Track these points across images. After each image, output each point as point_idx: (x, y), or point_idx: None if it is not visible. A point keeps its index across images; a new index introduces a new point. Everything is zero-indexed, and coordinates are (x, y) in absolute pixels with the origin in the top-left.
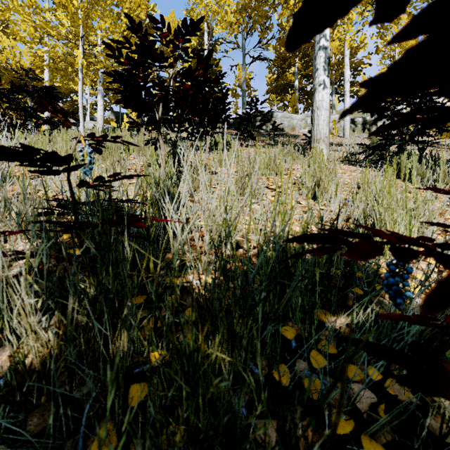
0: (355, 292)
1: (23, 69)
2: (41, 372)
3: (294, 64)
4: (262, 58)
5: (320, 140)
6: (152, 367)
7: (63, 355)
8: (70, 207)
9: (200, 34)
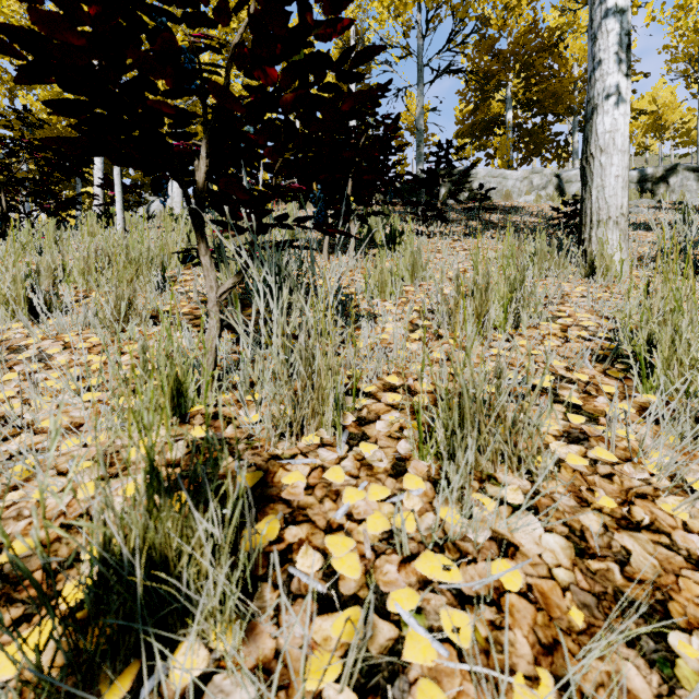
0: None
1: (12, 108)
2: None
3: (507, 83)
4: (454, 70)
5: (609, 223)
6: None
7: None
8: None
9: (344, 46)
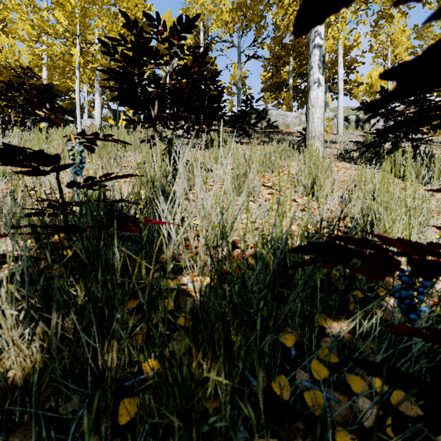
0: (358, 298)
1: (21, 67)
2: (23, 388)
3: (289, 62)
4: (257, 57)
5: (315, 138)
6: (145, 379)
7: (48, 369)
8: (60, 207)
9: (196, 33)
